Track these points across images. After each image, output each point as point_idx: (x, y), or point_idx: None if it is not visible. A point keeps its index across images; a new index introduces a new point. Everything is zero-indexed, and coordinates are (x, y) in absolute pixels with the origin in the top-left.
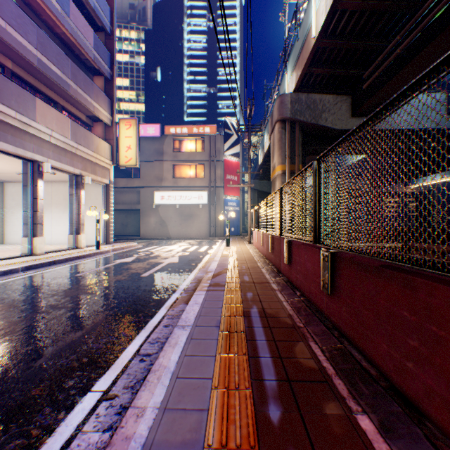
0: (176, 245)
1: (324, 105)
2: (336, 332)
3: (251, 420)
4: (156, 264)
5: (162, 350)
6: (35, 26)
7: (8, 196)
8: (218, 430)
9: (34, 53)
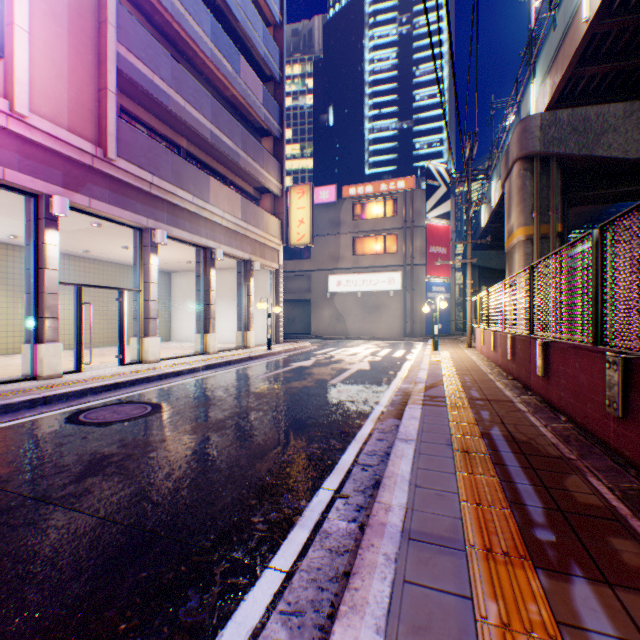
0: (359, 346)
1: (605, 123)
2: (632, 470)
3: (515, 535)
4: (342, 369)
5: (389, 459)
6: (209, 97)
7: (175, 288)
8: (477, 536)
9: (208, 128)
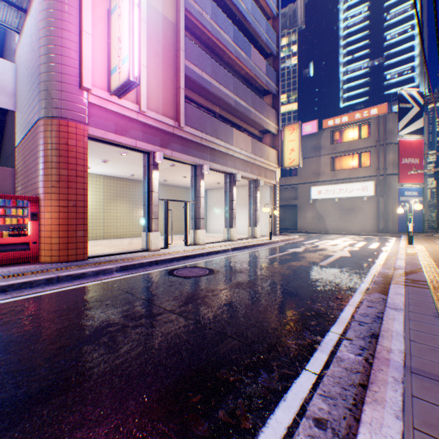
0: (337, 239)
1: None
2: None
3: None
4: (326, 255)
5: (382, 320)
6: (232, 78)
7: (209, 199)
8: None
9: (231, 98)
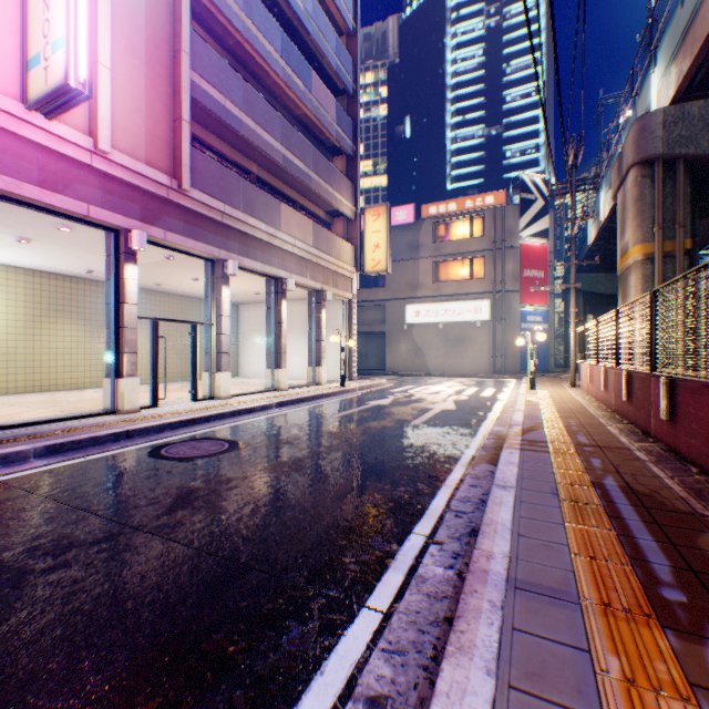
0: (441, 384)
1: None
2: None
3: (638, 593)
4: (424, 409)
5: (486, 506)
6: (280, 118)
7: (243, 321)
8: (593, 590)
9: (278, 151)
